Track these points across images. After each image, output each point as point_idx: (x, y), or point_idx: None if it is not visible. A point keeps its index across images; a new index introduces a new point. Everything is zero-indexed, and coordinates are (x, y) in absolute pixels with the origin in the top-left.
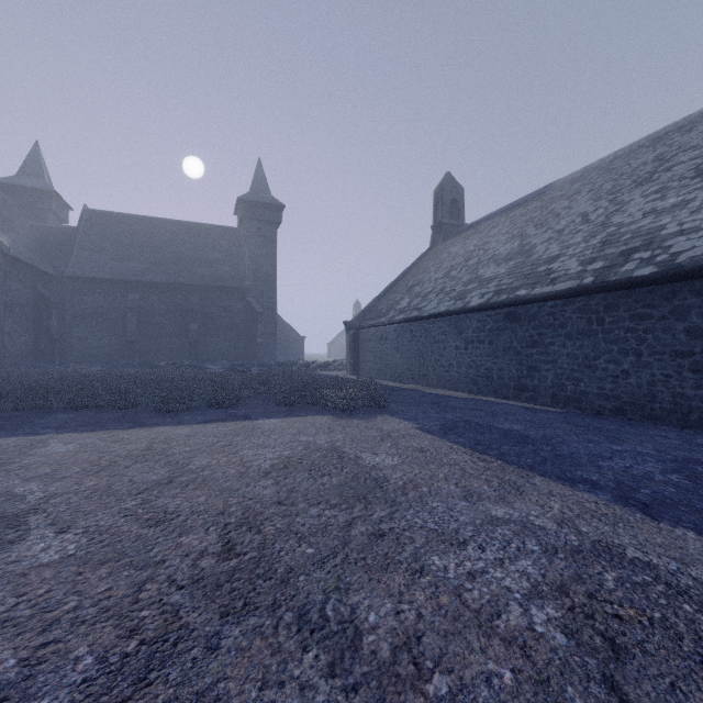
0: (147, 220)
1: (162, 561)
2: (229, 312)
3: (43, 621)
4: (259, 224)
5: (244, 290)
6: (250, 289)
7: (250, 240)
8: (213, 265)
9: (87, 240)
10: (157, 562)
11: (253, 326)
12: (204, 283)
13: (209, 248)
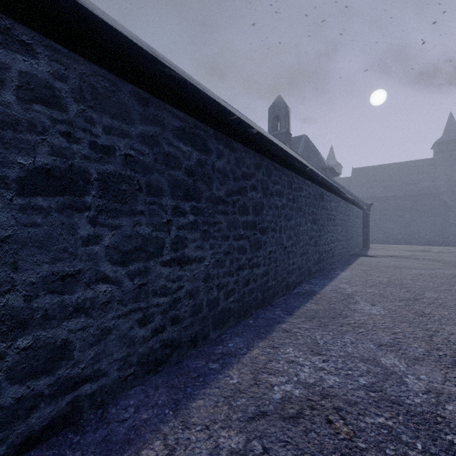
0: (380, 166)
1: (455, 252)
2: (429, 207)
3: (444, 252)
4: (450, 152)
5: (439, 194)
6: (444, 192)
7: (443, 163)
8: (418, 182)
9: (355, 182)
10: (454, 252)
11: (446, 214)
12: (413, 193)
13: (415, 174)
